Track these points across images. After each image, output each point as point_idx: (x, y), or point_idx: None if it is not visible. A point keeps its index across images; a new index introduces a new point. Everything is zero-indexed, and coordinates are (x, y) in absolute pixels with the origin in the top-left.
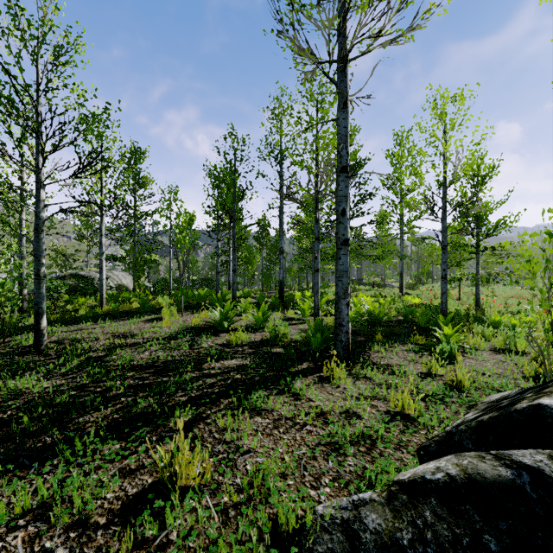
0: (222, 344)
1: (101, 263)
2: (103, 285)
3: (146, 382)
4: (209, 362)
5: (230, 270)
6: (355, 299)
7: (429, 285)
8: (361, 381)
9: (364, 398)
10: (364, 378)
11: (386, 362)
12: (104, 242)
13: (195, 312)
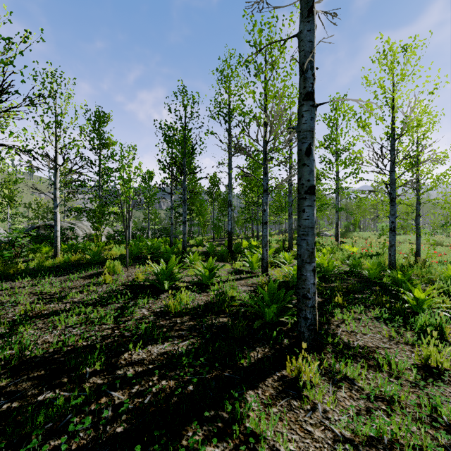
0: (158, 312)
1: (55, 215)
2: (57, 237)
3: (14, 405)
4: (131, 350)
5: None
6: None
7: (358, 234)
8: (344, 390)
9: (365, 446)
10: (345, 382)
11: (366, 347)
12: (58, 195)
13: (143, 265)
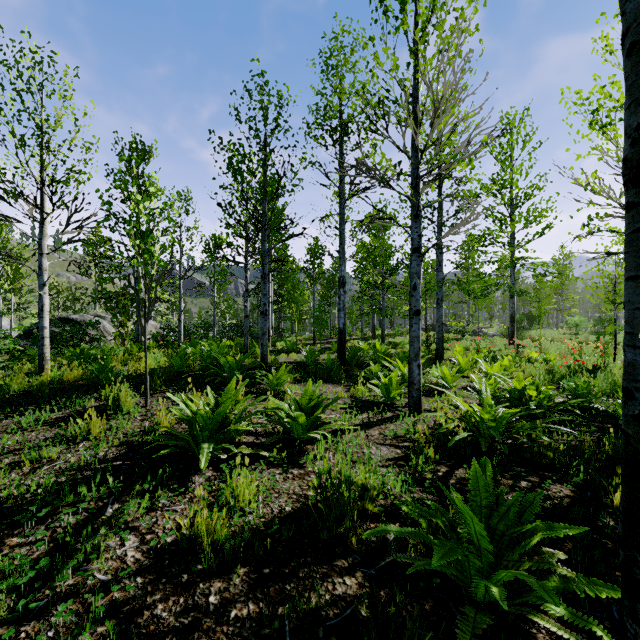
0: (167, 550)
1: (40, 300)
2: (44, 338)
3: None
4: None
5: (269, 312)
6: (461, 359)
7: (537, 332)
8: None
9: None
10: None
11: None
12: (46, 265)
13: (182, 391)
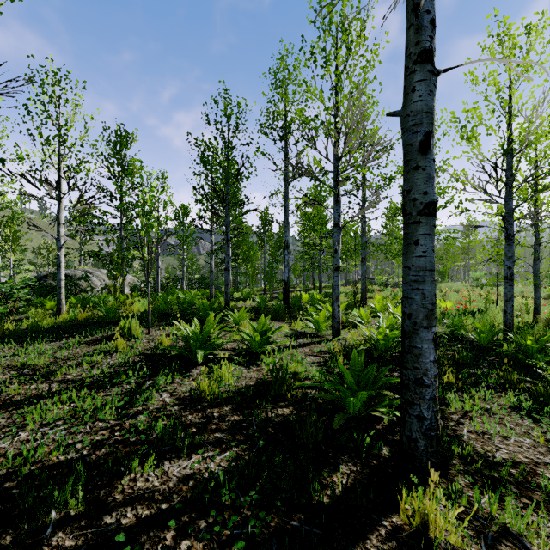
0: (187, 398)
1: (58, 259)
2: (61, 287)
3: None
4: (135, 471)
5: None
6: (377, 304)
7: (446, 285)
8: None
9: None
10: (508, 543)
11: (522, 467)
12: (62, 233)
13: (171, 325)
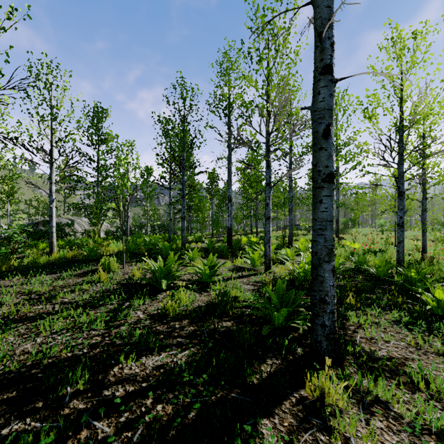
0: (155, 315)
1: (51, 210)
2: (53, 232)
3: None
4: (122, 362)
5: None
6: (300, 245)
7: (357, 230)
8: (378, 417)
9: None
10: (378, 407)
11: (394, 360)
12: (54, 190)
13: (140, 261)
